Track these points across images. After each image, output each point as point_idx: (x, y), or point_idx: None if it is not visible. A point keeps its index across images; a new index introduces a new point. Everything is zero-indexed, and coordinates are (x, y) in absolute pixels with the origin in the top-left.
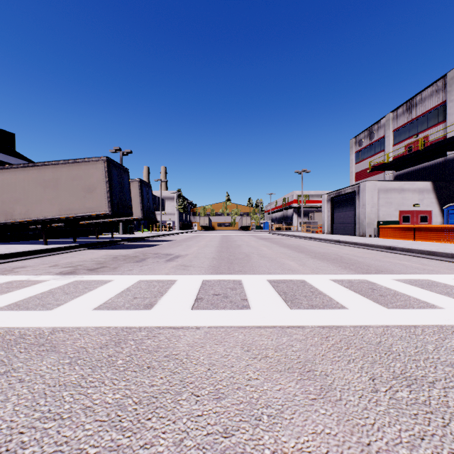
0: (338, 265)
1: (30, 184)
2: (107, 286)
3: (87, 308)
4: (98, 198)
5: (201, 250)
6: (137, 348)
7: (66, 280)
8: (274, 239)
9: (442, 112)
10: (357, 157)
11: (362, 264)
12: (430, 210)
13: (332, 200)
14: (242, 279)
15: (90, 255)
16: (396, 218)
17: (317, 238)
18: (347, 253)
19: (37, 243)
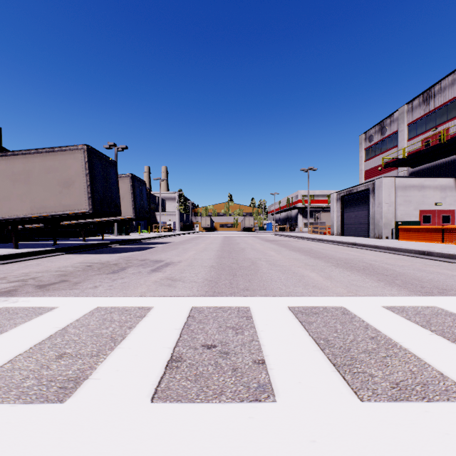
0: (377, 279)
1: None
2: (34, 323)
3: None
4: (77, 193)
5: (198, 255)
6: None
7: None
8: (280, 241)
9: None
10: (367, 154)
11: (407, 278)
12: (453, 209)
13: (342, 199)
14: (250, 307)
15: (62, 261)
16: (416, 218)
17: (328, 240)
18: (374, 260)
19: (9, 247)
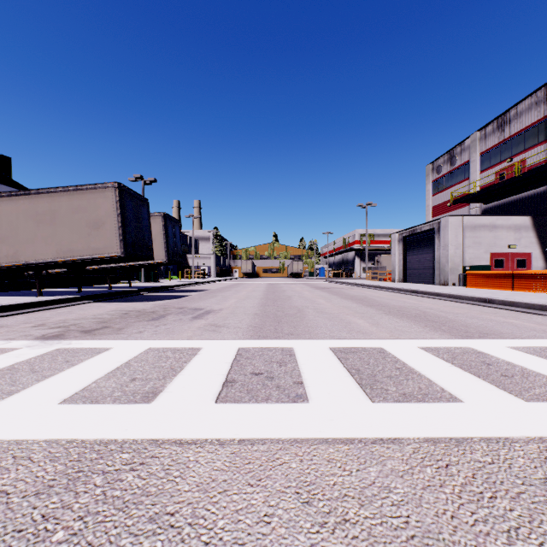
0: (424, 325)
1: (19, 218)
2: (98, 359)
3: (52, 400)
4: (108, 236)
5: (240, 303)
6: (104, 496)
7: (44, 348)
8: (332, 288)
9: (543, 129)
10: (435, 188)
11: (456, 324)
12: (529, 252)
13: (404, 240)
14: (294, 347)
15: (94, 309)
16: (487, 263)
17: (387, 288)
18: (430, 307)
19: (30, 294)
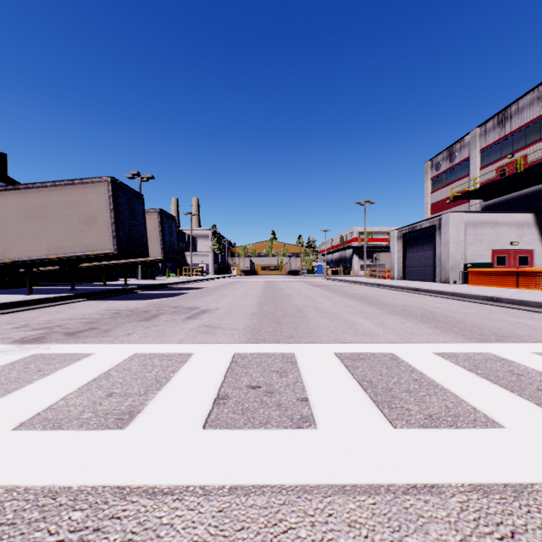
0: (434, 326)
1: (8, 214)
2: (75, 368)
3: (5, 425)
4: (100, 232)
5: (237, 302)
6: None
7: (18, 354)
8: (331, 286)
9: None
10: (434, 185)
11: (467, 325)
12: (531, 249)
13: (404, 237)
14: (295, 353)
15: (85, 308)
16: (488, 260)
17: (387, 285)
18: (435, 306)
19: (21, 292)
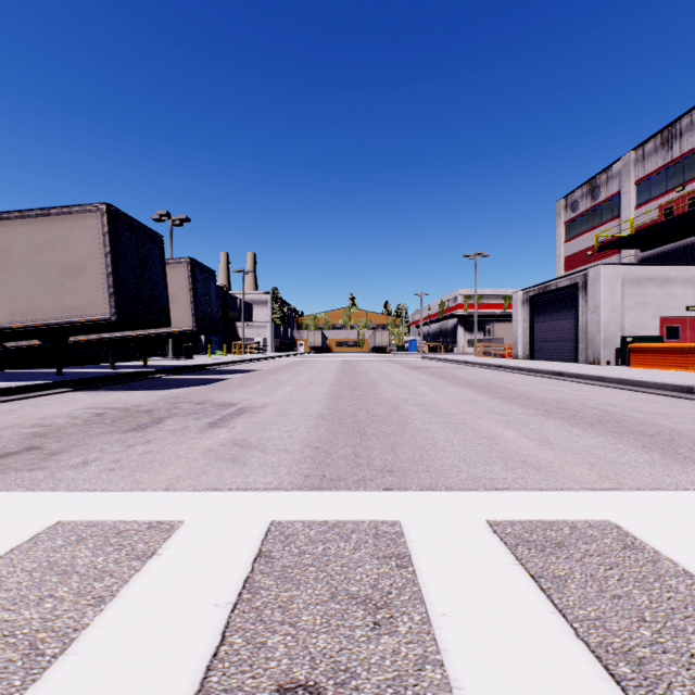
0: (639, 444)
1: None
2: None
3: None
4: (90, 287)
5: (298, 394)
6: None
7: None
8: (433, 368)
9: None
10: (569, 231)
11: None
12: None
13: (531, 301)
14: (403, 523)
15: (57, 405)
16: (655, 332)
17: (513, 367)
18: (607, 402)
19: None
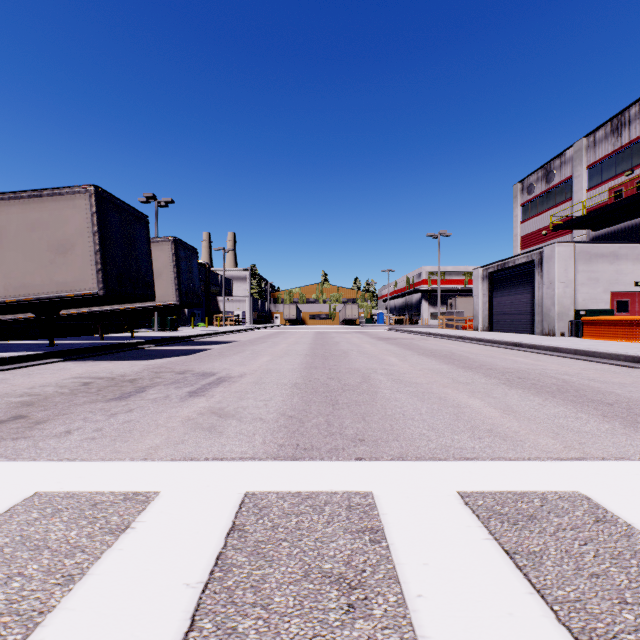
0: (600, 413)
1: None
2: None
3: None
4: (79, 264)
5: (273, 364)
6: None
7: None
8: (400, 339)
9: None
10: (525, 212)
11: None
12: None
13: (491, 277)
14: (375, 494)
15: (47, 375)
16: (606, 305)
17: (474, 339)
18: (564, 372)
19: None
